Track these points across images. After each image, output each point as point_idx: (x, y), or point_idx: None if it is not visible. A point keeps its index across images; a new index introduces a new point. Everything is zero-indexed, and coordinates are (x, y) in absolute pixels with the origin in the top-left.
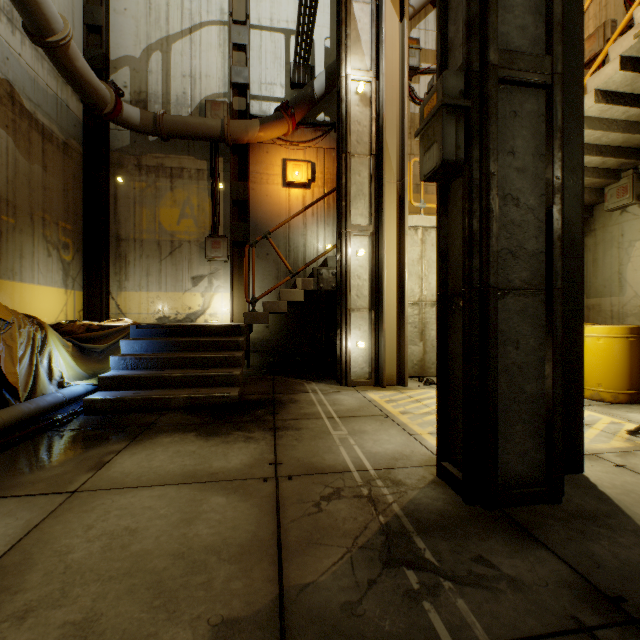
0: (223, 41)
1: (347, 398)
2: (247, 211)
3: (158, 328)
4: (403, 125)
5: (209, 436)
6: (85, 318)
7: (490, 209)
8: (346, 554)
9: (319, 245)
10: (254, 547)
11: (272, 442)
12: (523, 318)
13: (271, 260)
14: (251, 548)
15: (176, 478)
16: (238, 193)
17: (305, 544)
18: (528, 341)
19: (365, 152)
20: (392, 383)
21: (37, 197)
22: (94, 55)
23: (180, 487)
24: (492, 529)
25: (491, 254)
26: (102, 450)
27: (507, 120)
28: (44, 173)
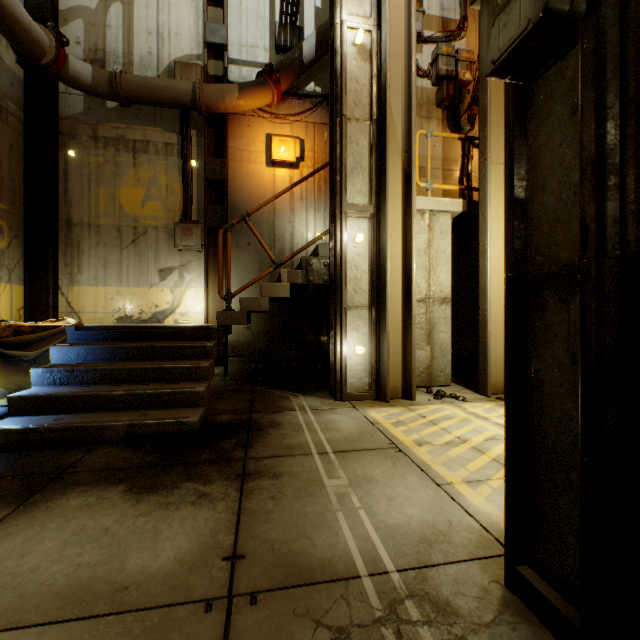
0: None
1: (343, 419)
2: (224, 193)
3: (104, 330)
4: (410, 84)
5: (143, 493)
6: (27, 318)
7: None
8: None
9: (309, 234)
10: None
11: (235, 505)
12: None
13: (253, 251)
14: None
15: (47, 605)
16: (214, 171)
17: None
18: None
19: (364, 116)
20: (396, 396)
21: None
22: (38, 2)
23: (42, 635)
24: None
25: None
26: None
27: None
28: None
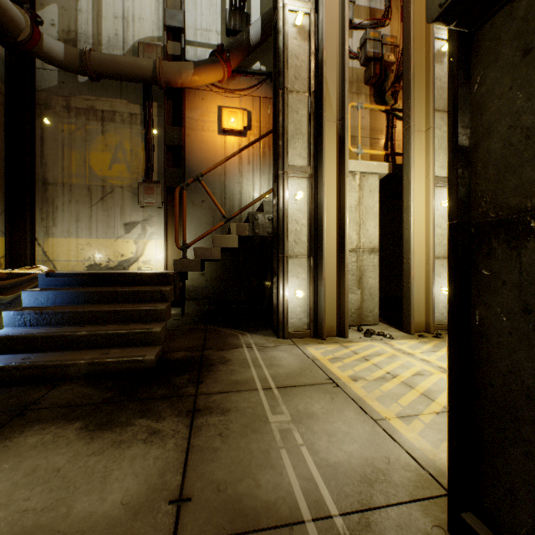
0: None
1: (285, 356)
2: (182, 157)
3: (72, 276)
4: (344, 60)
5: (98, 430)
6: (7, 265)
7: None
8: None
9: (255, 193)
10: None
11: (184, 442)
12: None
13: (207, 207)
14: None
15: None
16: (172, 138)
17: None
18: None
19: (303, 89)
20: (332, 334)
21: None
22: None
23: None
24: None
25: None
26: None
27: None
28: None
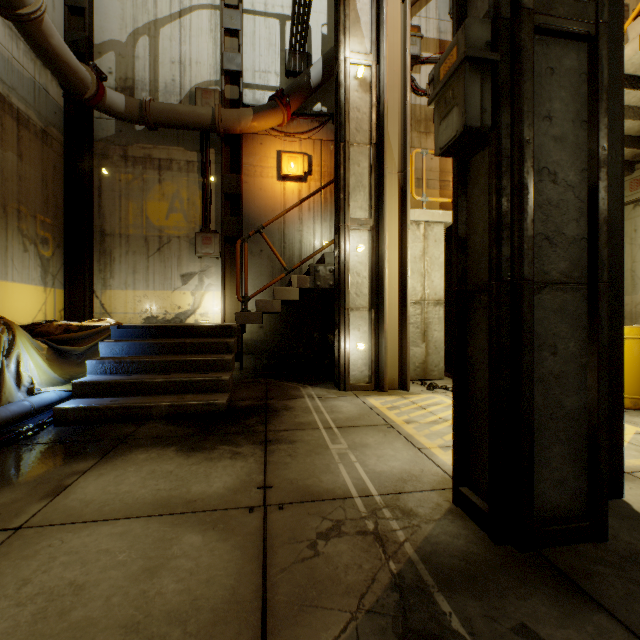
0: (214, 26)
1: (346, 404)
2: (240, 205)
3: (142, 329)
4: (405, 112)
5: (191, 451)
6: (67, 318)
7: (524, 184)
8: (350, 623)
9: (316, 241)
10: (231, 613)
11: (262, 459)
12: (561, 318)
13: (265, 257)
14: (227, 614)
15: (145, 508)
16: (230, 186)
17: (297, 607)
18: (567, 345)
19: (365, 141)
20: (393, 387)
21: (11, 187)
22: (76, 38)
23: (148, 521)
24: (531, 581)
25: (525, 239)
26: (65, 470)
27: (543, 78)
28: (19, 162)
